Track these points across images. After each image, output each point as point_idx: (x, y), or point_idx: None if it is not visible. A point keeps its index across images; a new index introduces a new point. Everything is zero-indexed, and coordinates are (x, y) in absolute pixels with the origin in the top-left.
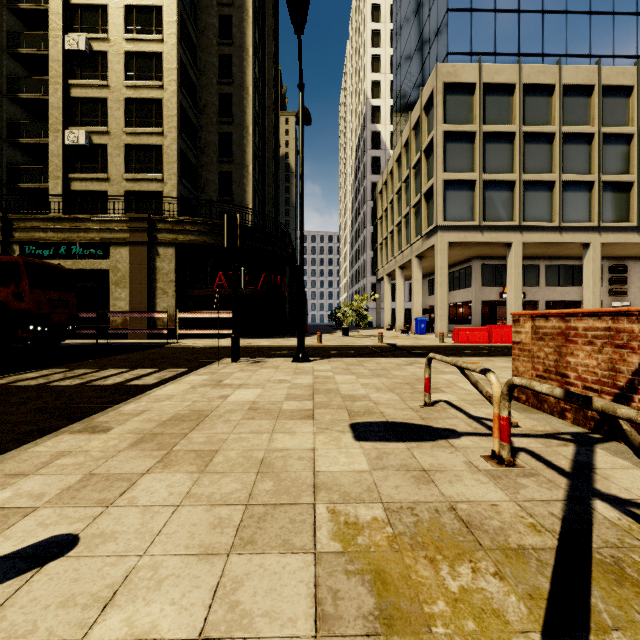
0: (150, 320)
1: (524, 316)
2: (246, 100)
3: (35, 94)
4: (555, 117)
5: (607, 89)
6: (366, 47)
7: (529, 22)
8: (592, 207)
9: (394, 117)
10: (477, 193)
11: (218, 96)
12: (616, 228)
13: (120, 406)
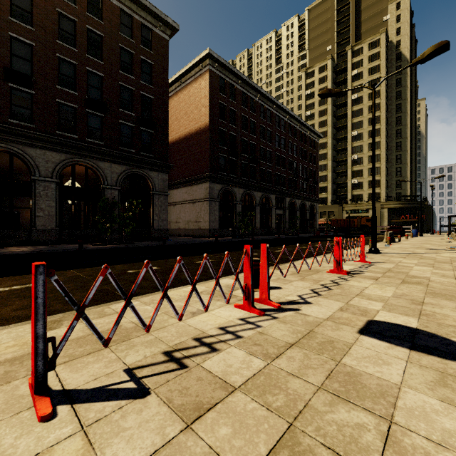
0: (380, 228)
1: None
2: (407, 155)
3: (341, 170)
4: None
5: None
6: None
7: None
8: None
9: None
10: None
11: (395, 156)
12: None
13: None
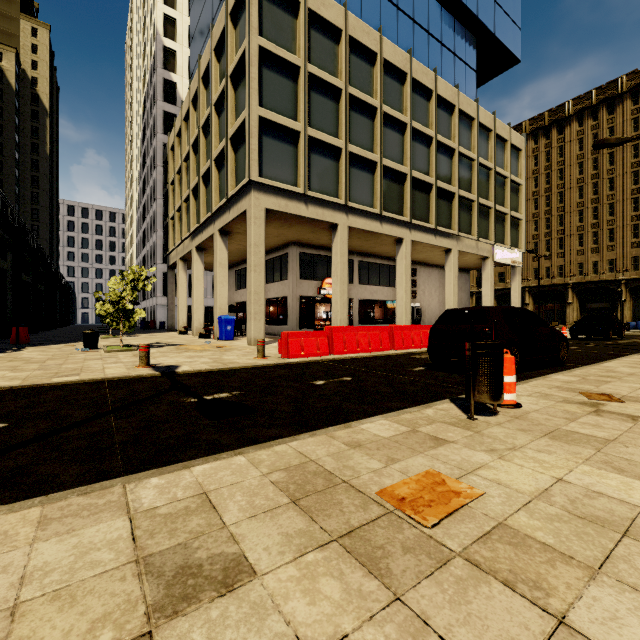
0: None
1: None
2: None
3: None
4: (377, 91)
5: (415, 85)
6: None
7: None
8: (405, 201)
9: (192, 55)
10: (301, 150)
11: None
12: (421, 227)
13: None
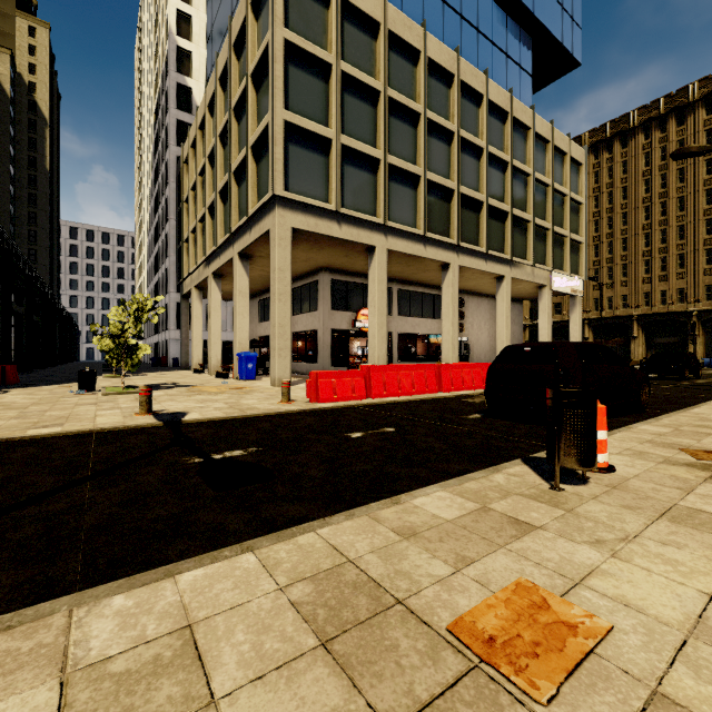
0: None
1: None
2: None
3: None
4: (420, 94)
5: (463, 88)
6: None
7: None
8: (452, 221)
9: (209, 55)
10: (334, 161)
11: None
12: (470, 251)
13: None
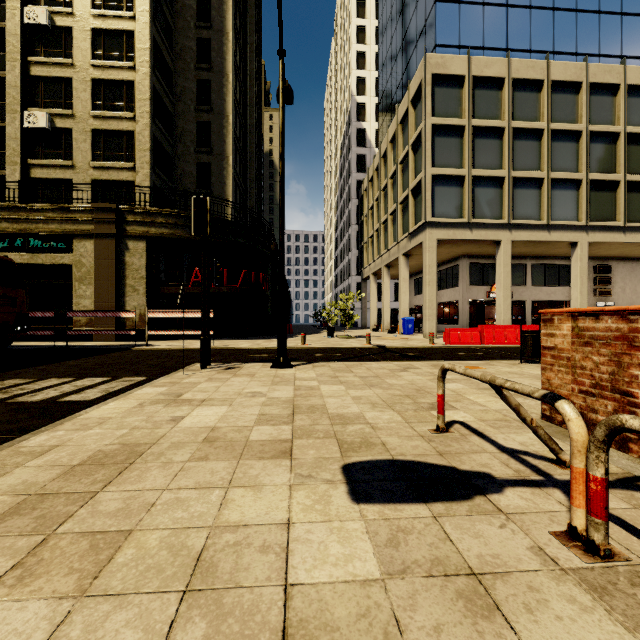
0: (118, 320)
1: (560, 315)
2: (226, 87)
3: None
4: (544, 113)
5: (594, 87)
6: (351, 43)
7: (517, 17)
8: (580, 206)
9: (380, 113)
10: (466, 189)
11: (196, 82)
12: (603, 227)
13: (24, 438)
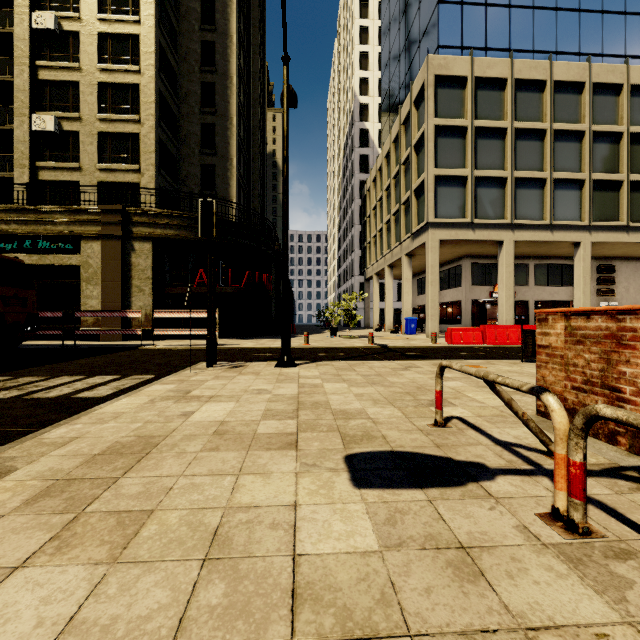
0: (125, 320)
1: (554, 314)
2: (230, 90)
3: None
4: (546, 114)
5: (597, 87)
6: (354, 44)
7: (520, 17)
8: (583, 206)
9: (383, 114)
10: (469, 190)
11: (200, 85)
12: (606, 227)
13: (46, 431)
